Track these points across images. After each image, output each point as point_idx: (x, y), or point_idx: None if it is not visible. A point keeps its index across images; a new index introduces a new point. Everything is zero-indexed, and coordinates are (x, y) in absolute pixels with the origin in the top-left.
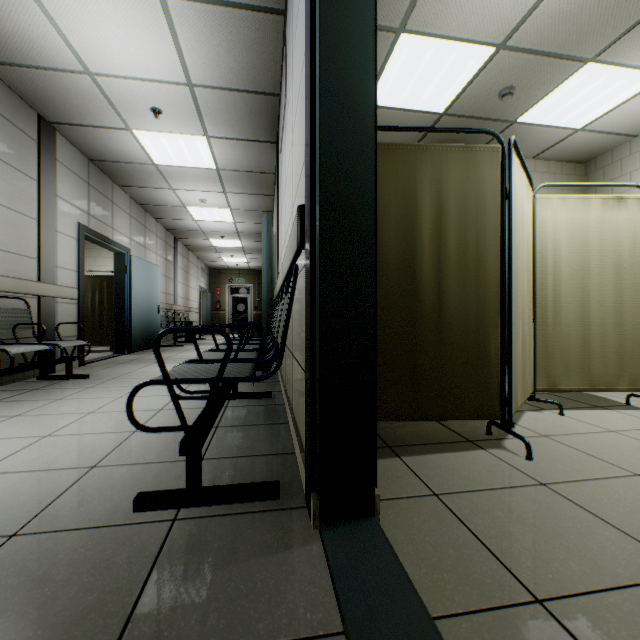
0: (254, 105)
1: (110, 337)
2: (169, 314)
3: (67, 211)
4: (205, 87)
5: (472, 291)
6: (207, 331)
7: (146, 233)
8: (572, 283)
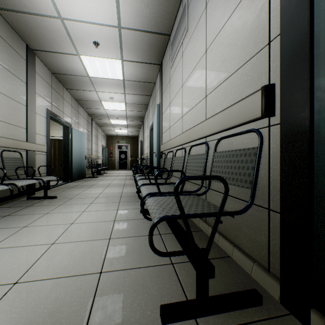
0: (153, 41)
1: (59, 173)
2: (89, 160)
3: (41, 101)
4: (127, 29)
5: None
6: (212, 178)
7: (79, 116)
8: None
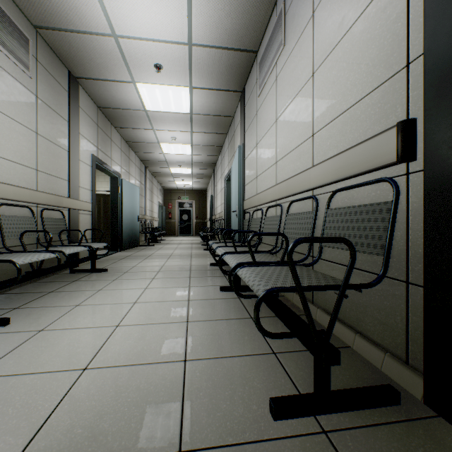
0: (234, 61)
1: (105, 239)
2: (142, 222)
3: (85, 145)
4: (200, 46)
5: None
6: (335, 241)
7: (129, 163)
8: None
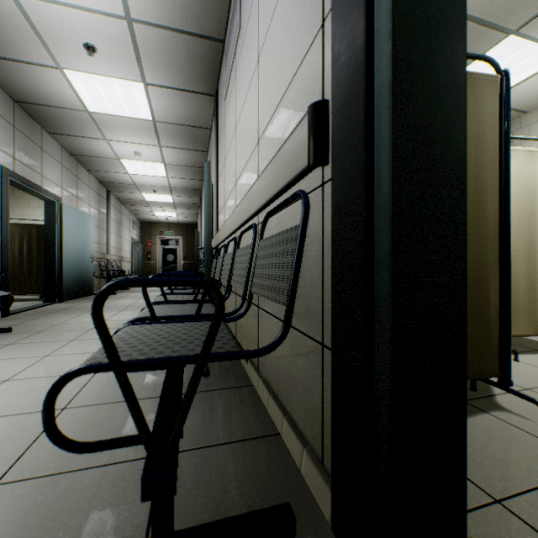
0: (196, 51)
1: (40, 286)
2: (102, 263)
3: None
4: (145, 24)
5: (471, 235)
6: (185, 284)
7: (78, 183)
8: (520, 232)
